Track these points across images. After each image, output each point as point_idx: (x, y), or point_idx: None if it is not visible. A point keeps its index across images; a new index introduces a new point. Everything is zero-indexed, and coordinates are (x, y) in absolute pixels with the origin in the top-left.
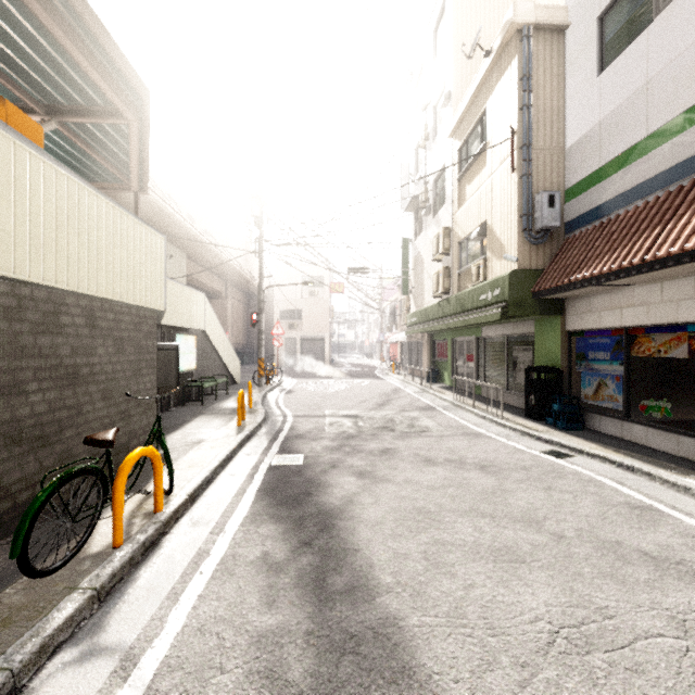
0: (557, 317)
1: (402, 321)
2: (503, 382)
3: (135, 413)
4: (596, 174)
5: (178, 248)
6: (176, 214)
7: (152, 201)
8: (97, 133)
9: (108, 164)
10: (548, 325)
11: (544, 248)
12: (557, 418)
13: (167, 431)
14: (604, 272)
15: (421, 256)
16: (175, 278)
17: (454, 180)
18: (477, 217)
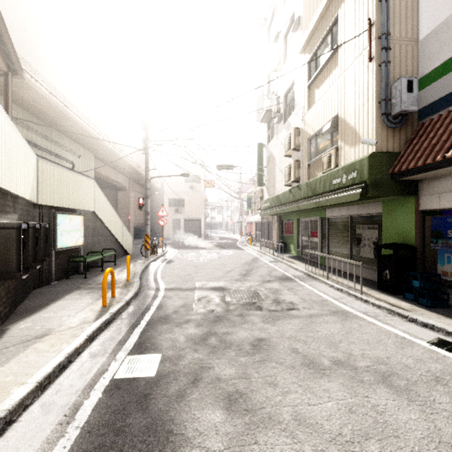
0: (410, 198)
1: (256, 207)
2: (346, 255)
3: None
4: None
5: (86, 149)
6: (78, 118)
7: (53, 104)
8: None
9: None
10: (399, 205)
11: (400, 132)
12: (418, 294)
13: (22, 315)
14: None
15: (273, 156)
16: (82, 172)
17: (304, 88)
18: (327, 113)
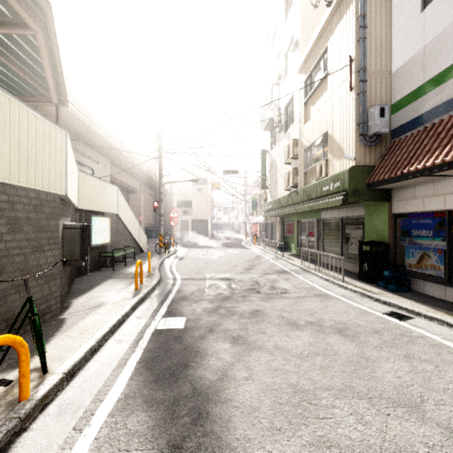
0: (385, 203)
1: (261, 208)
2: (338, 252)
3: (34, 284)
4: (420, 89)
5: (104, 156)
6: (100, 130)
7: (80, 119)
8: (13, 46)
9: (29, 78)
10: (377, 209)
11: (375, 149)
12: (388, 282)
13: (77, 294)
14: (437, 163)
15: (275, 162)
16: (101, 177)
17: (301, 104)
18: (320, 129)
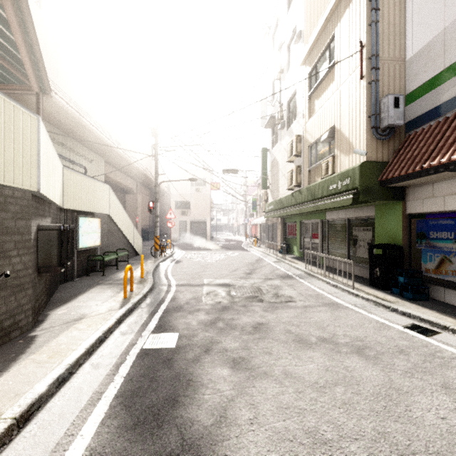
0: (398, 202)
1: (261, 209)
2: (344, 255)
3: None
4: (440, 75)
5: (98, 154)
6: (92, 126)
7: (70, 114)
8: None
9: (3, 61)
10: (389, 209)
11: (388, 143)
12: (403, 289)
13: (57, 304)
14: None
15: (277, 160)
16: (94, 176)
17: (305, 98)
18: (326, 124)
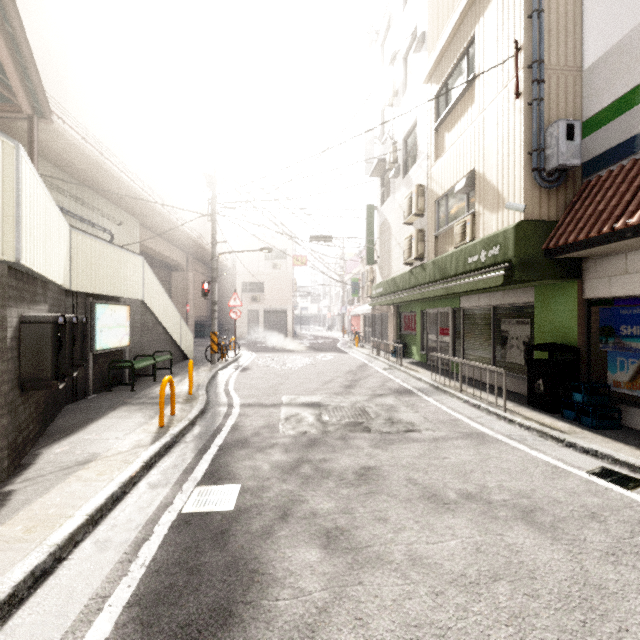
0: (572, 282)
1: (365, 293)
2: (488, 360)
3: None
4: (638, 90)
5: (130, 214)
6: (120, 172)
7: (87, 153)
8: None
9: None
10: (558, 292)
11: (557, 194)
12: (581, 412)
13: (56, 437)
14: None
15: (389, 223)
16: (124, 245)
17: (430, 131)
18: (461, 167)
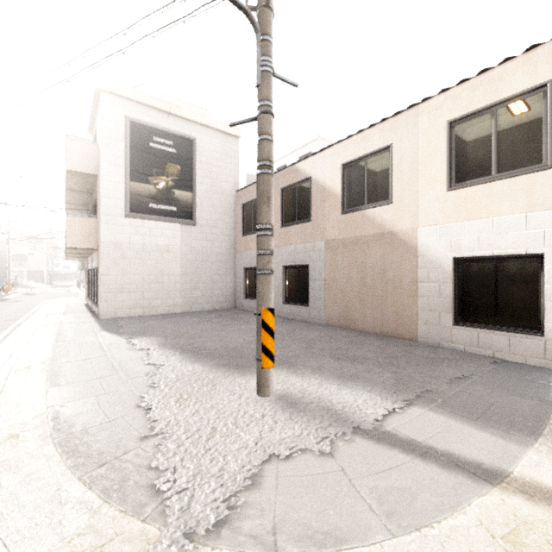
0: None
1: None
2: None
3: None
4: None
5: None
6: None
7: None
8: None
9: None
10: None
11: None
12: None
13: None
14: None
15: None
16: None
17: None
18: None
